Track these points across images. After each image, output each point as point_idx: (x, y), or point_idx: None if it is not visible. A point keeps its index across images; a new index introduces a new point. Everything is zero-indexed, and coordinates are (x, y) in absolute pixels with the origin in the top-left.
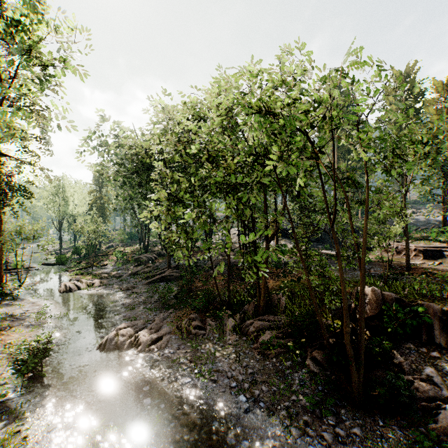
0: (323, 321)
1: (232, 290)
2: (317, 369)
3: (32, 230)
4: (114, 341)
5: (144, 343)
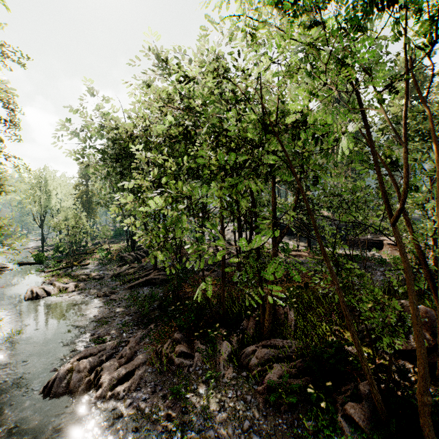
0: (349, 349)
1: (227, 298)
2: (356, 437)
3: None
4: (65, 381)
5: (106, 384)
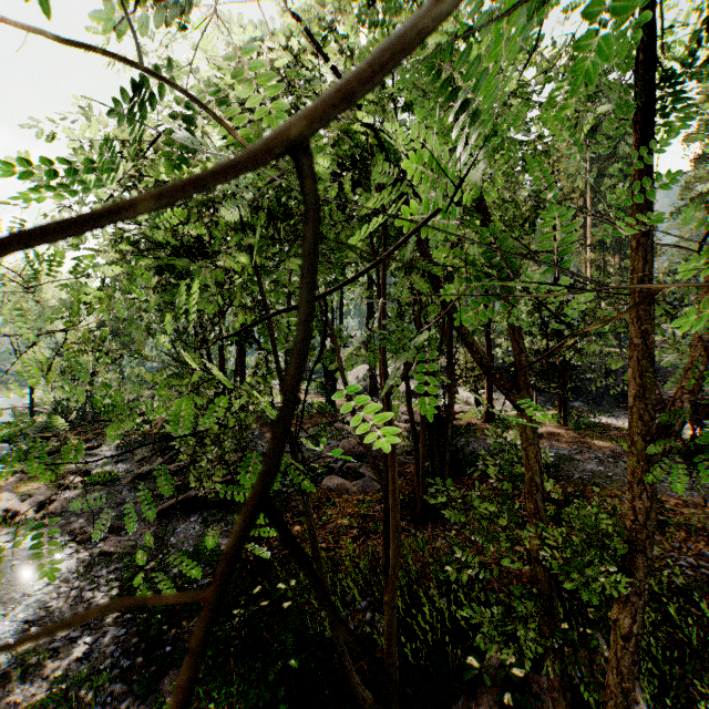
0: None
1: None
2: None
3: None
4: None
5: None
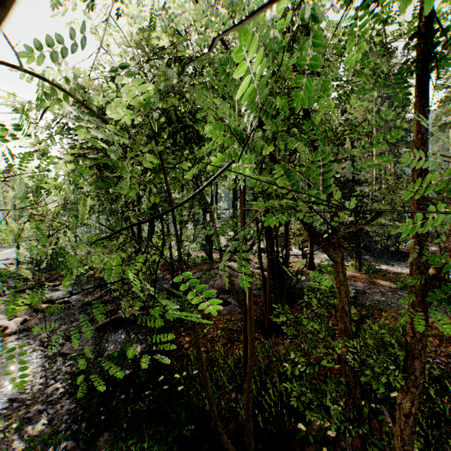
0: None
1: None
2: None
3: None
4: None
5: None
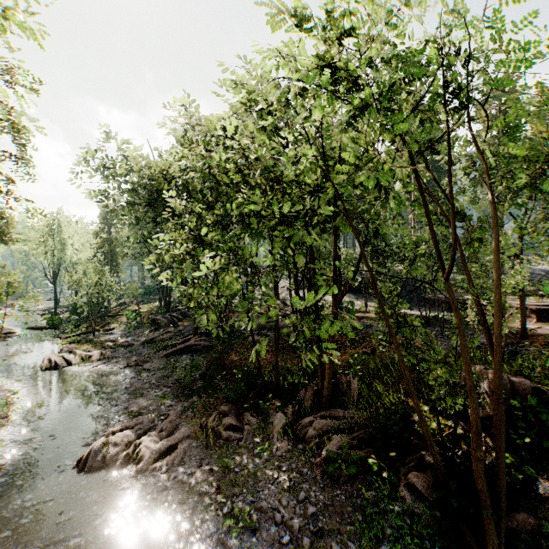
0: (417, 419)
1: (281, 366)
2: (418, 506)
3: (6, 283)
4: (101, 455)
5: (147, 457)
